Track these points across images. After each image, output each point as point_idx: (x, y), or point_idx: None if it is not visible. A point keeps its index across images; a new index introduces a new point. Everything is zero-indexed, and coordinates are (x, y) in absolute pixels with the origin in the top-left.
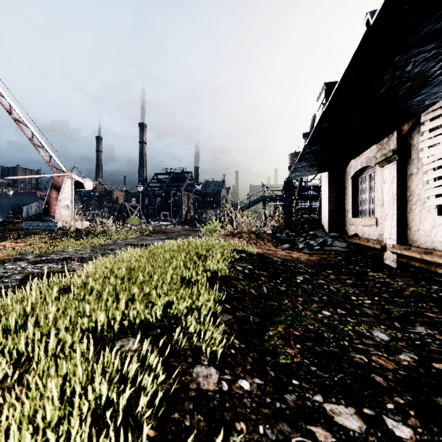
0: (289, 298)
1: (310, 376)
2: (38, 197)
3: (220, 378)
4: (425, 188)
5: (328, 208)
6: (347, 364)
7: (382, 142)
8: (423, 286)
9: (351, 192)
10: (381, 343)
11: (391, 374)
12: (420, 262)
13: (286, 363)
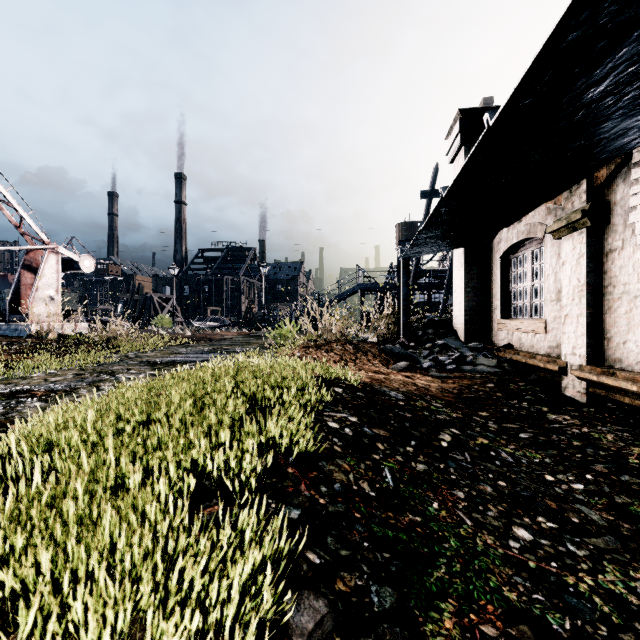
0: (437, 493)
1: None
2: (10, 284)
3: None
4: (639, 272)
5: (464, 303)
6: None
7: (559, 199)
8: None
9: (501, 279)
10: None
11: None
12: (631, 397)
13: None
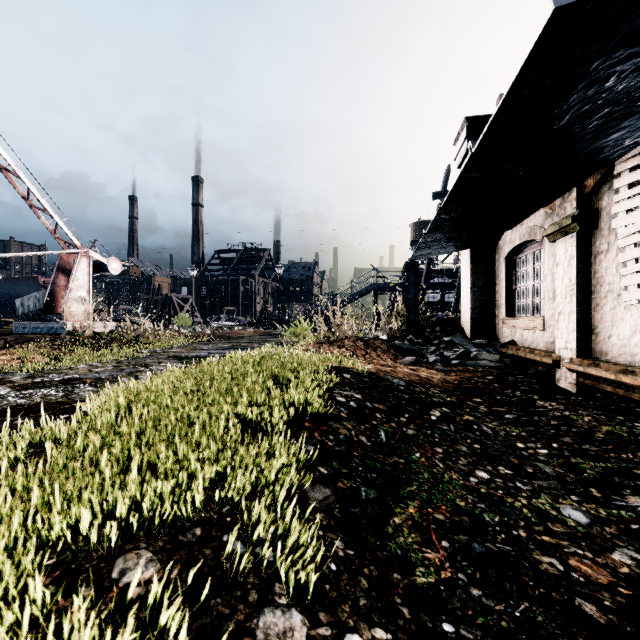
0: (421, 448)
1: (472, 612)
2: (40, 285)
3: (310, 635)
4: (620, 273)
5: (471, 302)
6: (532, 580)
7: (554, 205)
8: (621, 423)
9: (505, 279)
10: (578, 531)
11: (608, 597)
12: (613, 386)
13: (429, 584)
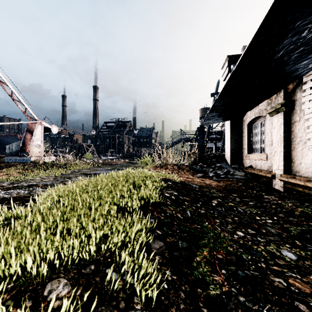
0: (208, 220)
1: (241, 310)
2: (18, 139)
3: None
4: (306, 131)
5: (230, 147)
6: (270, 291)
7: (272, 98)
8: (307, 206)
9: (247, 135)
10: (291, 263)
11: (311, 300)
12: (302, 188)
13: (217, 295)
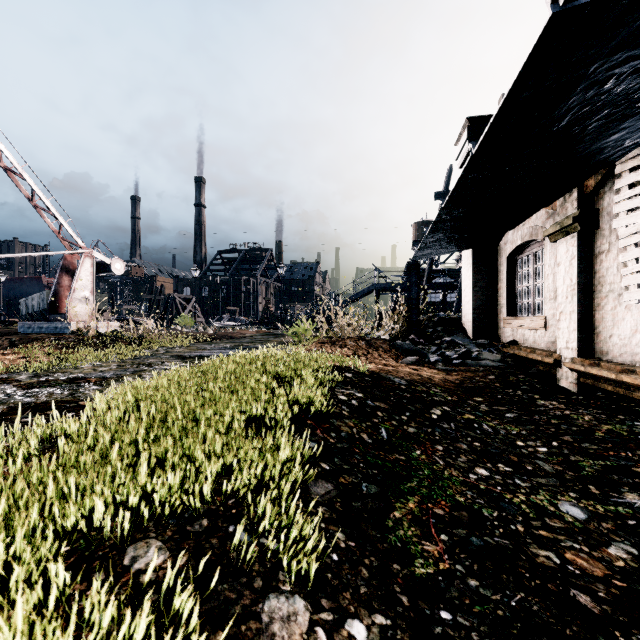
0: (421, 446)
1: (469, 601)
2: (44, 286)
3: (313, 619)
4: (621, 273)
5: (472, 302)
6: (528, 572)
7: (555, 205)
8: (621, 422)
9: (507, 279)
10: (575, 526)
11: (603, 588)
12: (614, 385)
13: (427, 575)
